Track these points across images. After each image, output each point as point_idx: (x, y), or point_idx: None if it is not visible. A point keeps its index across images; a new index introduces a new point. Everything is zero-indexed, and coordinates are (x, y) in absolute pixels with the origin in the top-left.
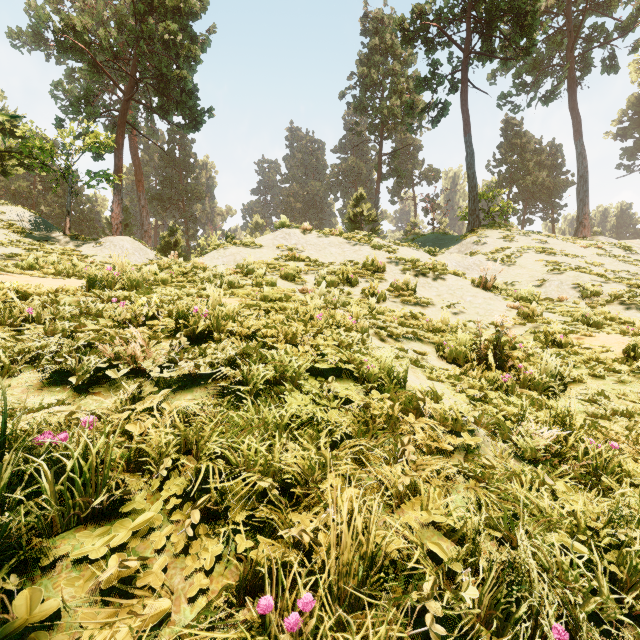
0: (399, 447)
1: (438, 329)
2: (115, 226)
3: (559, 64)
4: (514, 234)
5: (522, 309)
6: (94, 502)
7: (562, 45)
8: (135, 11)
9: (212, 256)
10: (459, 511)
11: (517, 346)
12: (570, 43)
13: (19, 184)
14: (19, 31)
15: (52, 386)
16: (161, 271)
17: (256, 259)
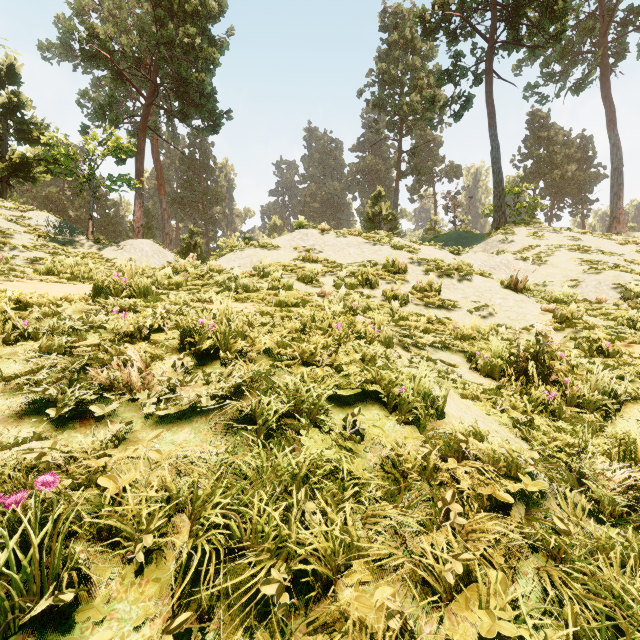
0: (442, 505)
1: (468, 336)
2: (136, 229)
3: (591, 51)
4: (544, 231)
5: (559, 313)
6: (40, 603)
7: (594, 30)
8: (155, 17)
9: (229, 258)
10: (532, 610)
11: (557, 355)
12: (603, 28)
13: (49, 190)
14: (49, 43)
15: (34, 414)
16: (177, 274)
17: (273, 261)
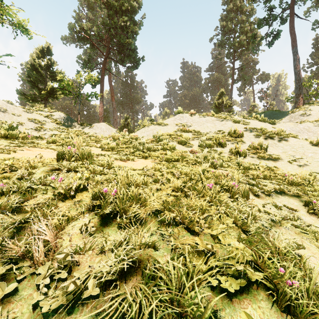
0: None
1: (297, 183)
2: (100, 118)
3: None
4: None
5: None
6: None
7: None
8: (108, 15)
9: (141, 131)
10: None
11: None
12: None
13: (66, 102)
14: (65, 36)
15: None
16: (115, 141)
17: (164, 132)
